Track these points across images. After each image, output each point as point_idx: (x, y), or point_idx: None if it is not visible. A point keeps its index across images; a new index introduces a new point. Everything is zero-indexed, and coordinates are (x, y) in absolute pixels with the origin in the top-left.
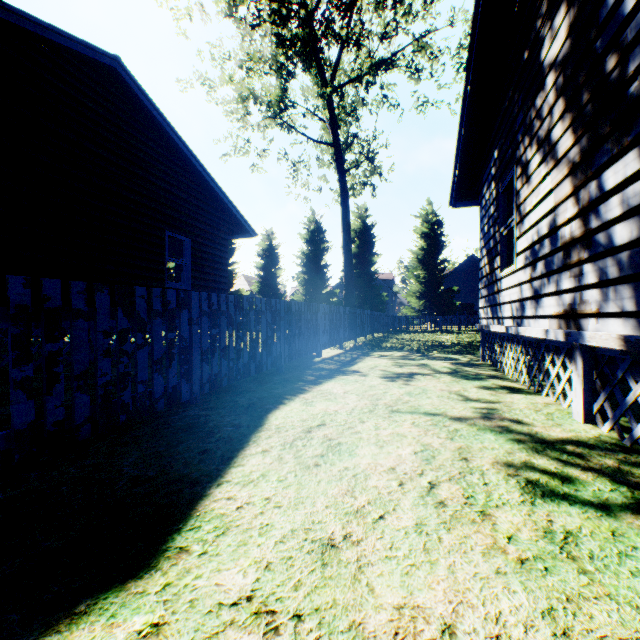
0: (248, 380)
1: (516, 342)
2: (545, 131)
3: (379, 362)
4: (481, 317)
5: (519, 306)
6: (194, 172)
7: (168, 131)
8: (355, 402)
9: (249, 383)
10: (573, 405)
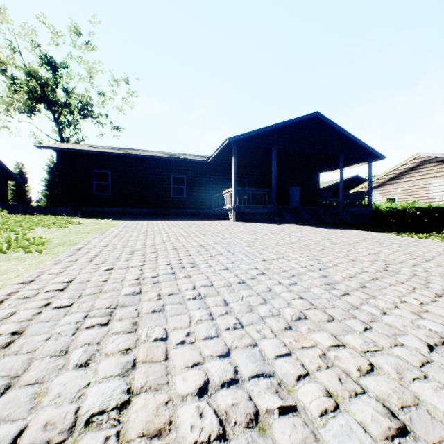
0: None
1: None
2: None
3: None
4: None
5: None
6: None
7: None
8: None
9: None
10: None
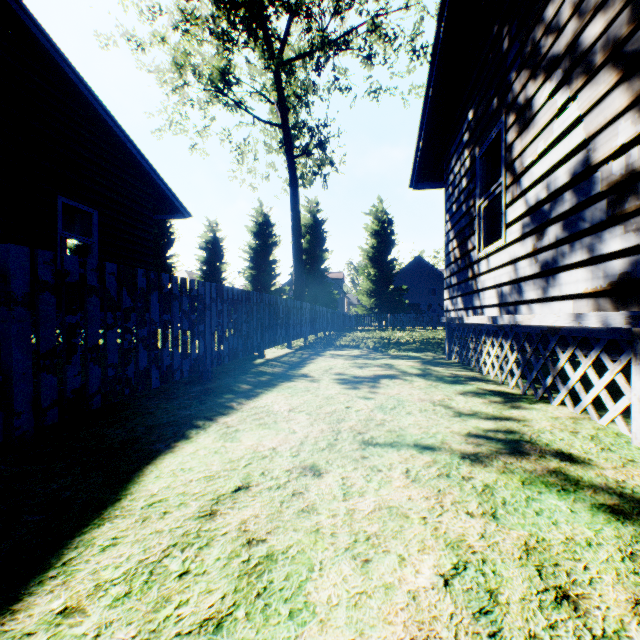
0: (151, 394)
1: (502, 335)
2: (566, 42)
3: (334, 363)
4: (448, 309)
5: (512, 289)
6: (102, 126)
7: (58, 61)
8: (306, 428)
9: (150, 399)
10: (635, 425)
